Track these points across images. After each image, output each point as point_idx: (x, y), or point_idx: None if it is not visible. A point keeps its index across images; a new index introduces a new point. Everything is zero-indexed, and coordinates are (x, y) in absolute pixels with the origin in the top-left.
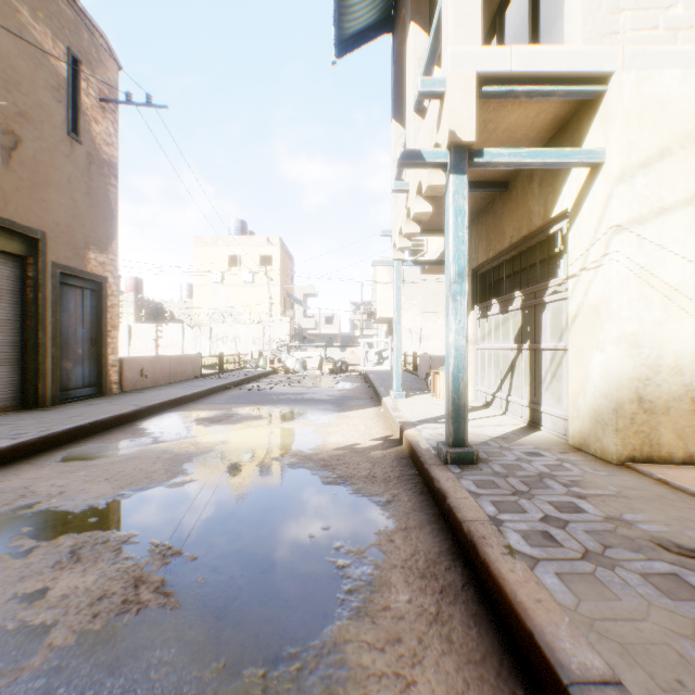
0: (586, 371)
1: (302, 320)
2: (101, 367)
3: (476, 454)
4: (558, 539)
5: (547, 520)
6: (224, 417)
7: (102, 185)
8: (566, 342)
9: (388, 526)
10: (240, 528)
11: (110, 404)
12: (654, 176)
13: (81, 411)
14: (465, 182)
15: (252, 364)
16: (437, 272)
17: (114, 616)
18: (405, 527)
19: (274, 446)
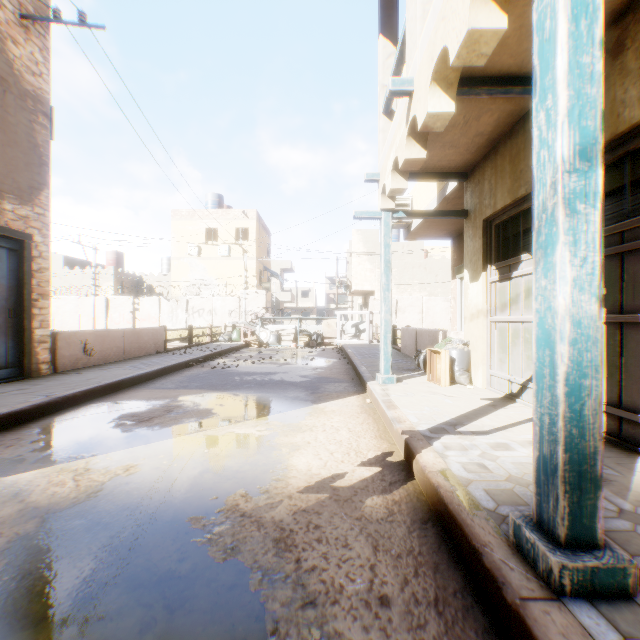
0: None
1: (279, 294)
2: (23, 344)
3: (630, 572)
4: None
5: None
6: (160, 412)
7: (24, 121)
8: None
9: None
10: None
11: (16, 393)
12: None
13: None
14: None
15: (225, 337)
16: (422, 236)
17: None
18: None
19: (204, 482)
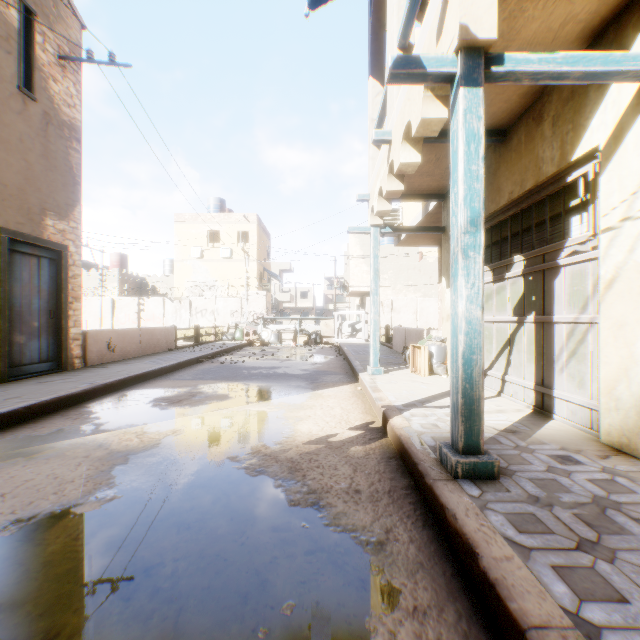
0: (633, 351)
1: (279, 294)
2: (61, 341)
3: (496, 465)
4: None
5: None
6: (186, 396)
7: (62, 148)
8: (593, 313)
9: (386, 602)
10: (151, 607)
11: (63, 381)
12: None
13: (26, 390)
14: (480, 98)
15: (228, 336)
16: (412, 243)
17: None
18: (414, 605)
19: (233, 439)
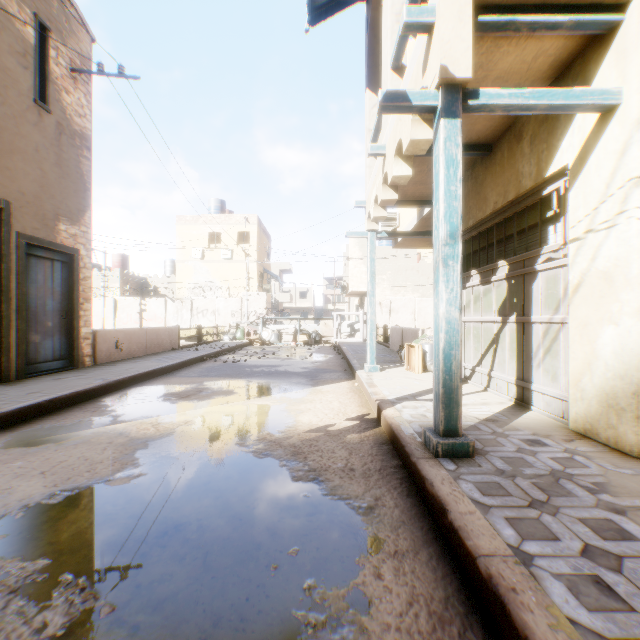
0: (594, 348)
1: (278, 295)
2: (72, 340)
3: (471, 445)
4: (621, 593)
5: (591, 554)
6: (193, 392)
7: (74, 156)
8: (564, 314)
9: (372, 548)
10: (183, 551)
11: (77, 378)
12: None
13: (45, 386)
14: (458, 128)
15: (230, 336)
16: (408, 246)
17: None
18: (395, 550)
19: (241, 428)
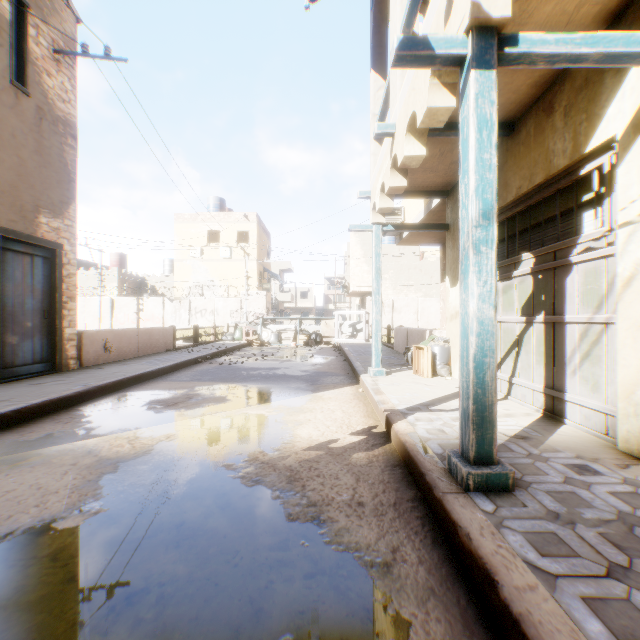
0: None
1: (279, 294)
2: (55, 341)
3: (511, 477)
4: None
5: None
6: (182, 399)
7: (56, 144)
8: (608, 313)
9: (395, 637)
10: None
11: (56, 383)
12: None
13: (17, 392)
14: (492, 81)
15: (228, 336)
16: (413, 242)
17: None
18: None
19: (230, 444)
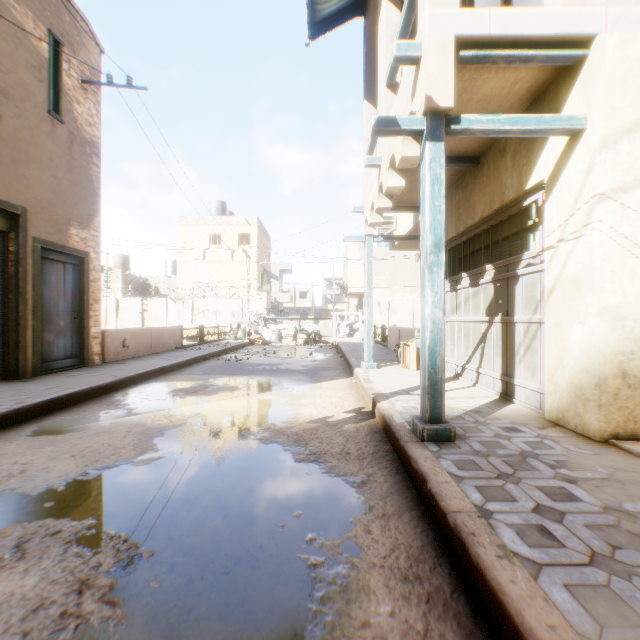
0: (565, 345)
1: (278, 295)
2: (83, 339)
3: (453, 431)
4: (557, 536)
5: (541, 511)
6: (200, 388)
7: (84, 163)
8: (541, 315)
9: (364, 512)
10: (205, 515)
11: (89, 375)
12: (638, 143)
13: (60, 382)
14: (442, 150)
15: (231, 335)
16: (405, 248)
17: (47, 635)
18: (382, 513)
19: (247, 419)
